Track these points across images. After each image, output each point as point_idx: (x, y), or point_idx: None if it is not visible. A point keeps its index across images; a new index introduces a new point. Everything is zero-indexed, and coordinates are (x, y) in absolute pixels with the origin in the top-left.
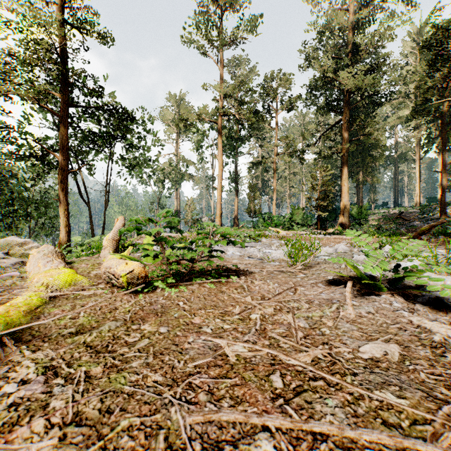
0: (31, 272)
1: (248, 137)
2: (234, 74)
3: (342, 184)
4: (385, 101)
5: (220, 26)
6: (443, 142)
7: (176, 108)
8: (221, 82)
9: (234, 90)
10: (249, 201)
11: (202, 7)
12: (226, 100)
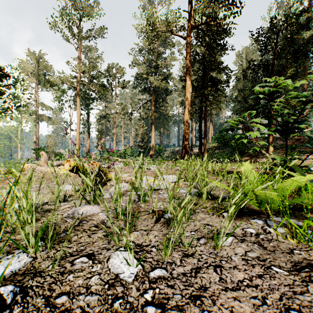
0: (42, 170)
1: (97, 98)
2: (87, 53)
3: (151, 134)
4: (173, 91)
5: (79, 25)
6: (192, 119)
7: (35, 63)
8: (79, 62)
9: (89, 70)
10: (98, 140)
11: (66, 10)
12: (82, 73)
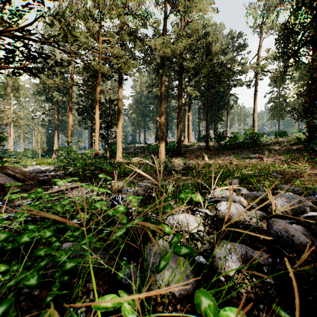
0: None
1: None
2: None
3: (54, 138)
4: None
5: None
6: None
7: None
8: None
9: None
10: None
11: None
12: None
